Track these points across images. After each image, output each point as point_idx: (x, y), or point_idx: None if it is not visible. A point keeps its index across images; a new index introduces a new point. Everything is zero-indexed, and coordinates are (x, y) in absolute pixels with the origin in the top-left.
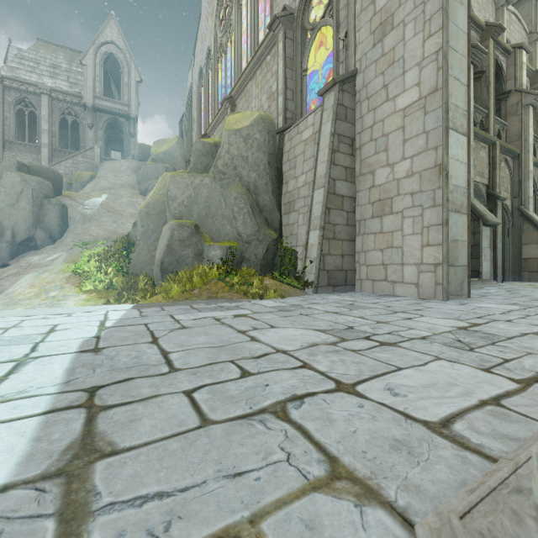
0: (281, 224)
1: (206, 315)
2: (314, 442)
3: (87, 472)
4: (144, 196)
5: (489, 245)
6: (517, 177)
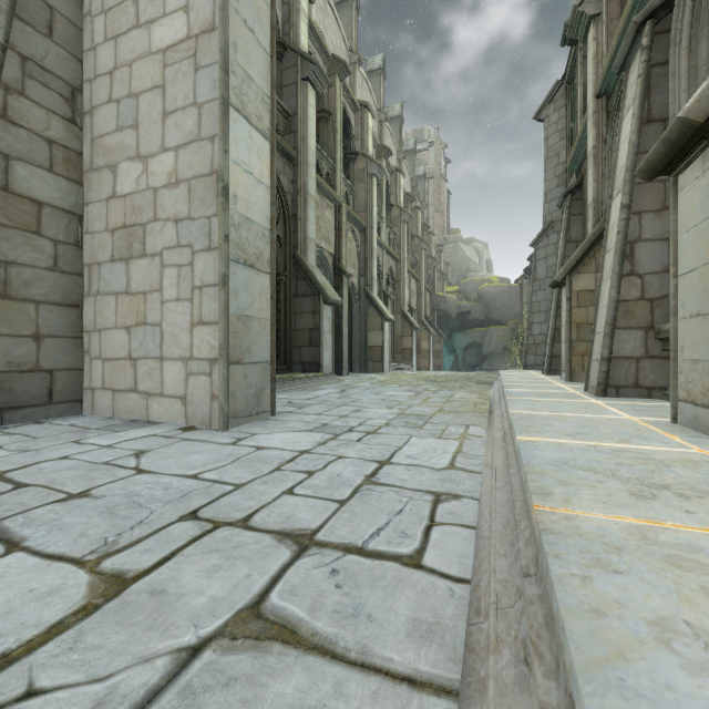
0: None
1: None
2: None
3: None
4: None
5: (331, 329)
6: (364, 254)
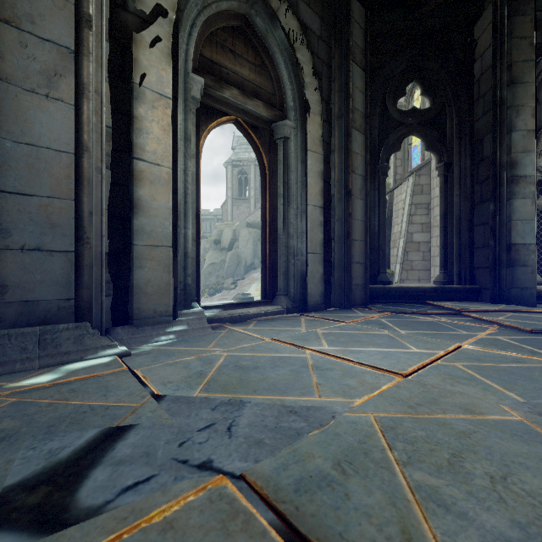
0: (389, 255)
1: None
2: None
3: None
4: None
5: None
6: None
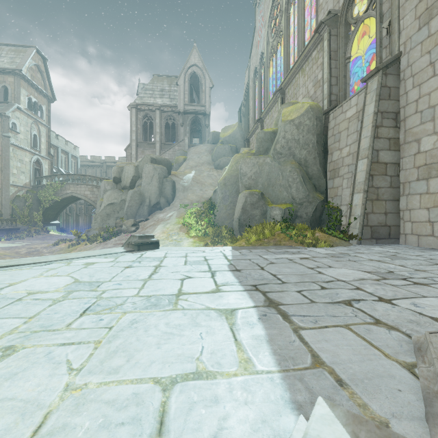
0: (326, 187)
1: (281, 256)
2: (367, 314)
3: (278, 307)
4: (217, 169)
5: None
6: None
